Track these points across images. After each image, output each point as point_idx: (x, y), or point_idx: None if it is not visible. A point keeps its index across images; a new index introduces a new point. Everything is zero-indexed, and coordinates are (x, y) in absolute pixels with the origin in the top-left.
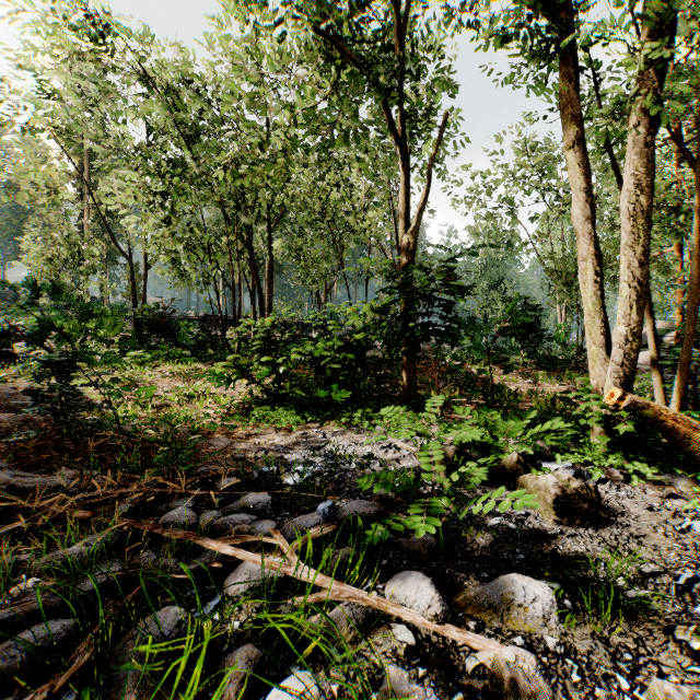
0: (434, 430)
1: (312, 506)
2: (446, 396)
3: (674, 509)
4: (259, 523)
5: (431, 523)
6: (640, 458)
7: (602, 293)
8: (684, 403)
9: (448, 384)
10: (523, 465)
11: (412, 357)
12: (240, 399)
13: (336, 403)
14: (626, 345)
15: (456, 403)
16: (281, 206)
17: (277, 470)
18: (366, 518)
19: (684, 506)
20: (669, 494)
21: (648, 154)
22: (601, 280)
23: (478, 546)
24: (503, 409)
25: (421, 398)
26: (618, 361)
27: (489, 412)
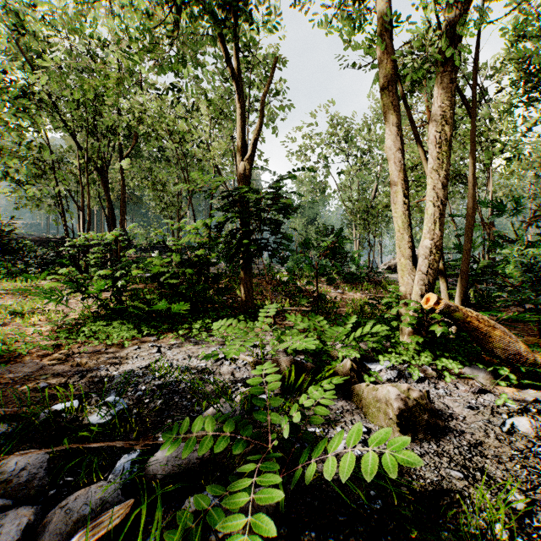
0: (269, 337)
1: (113, 459)
2: (278, 305)
3: (488, 404)
4: (1, 518)
5: (271, 524)
6: (445, 355)
7: (408, 213)
8: (464, 304)
9: (279, 295)
10: (356, 372)
11: (249, 271)
12: (77, 315)
13: (177, 314)
14: (430, 256)
15: (286, 310)
16: (126, 128)
17: (79, 405)
18: (184, 472)
19: (498, 402)
20: (481, 390)
21: (450, 89)
22: (407, 202)
23: (326, 494)
24: (325, 315)
25: (257, 308)
26: (424, 270)
27: (317, 319)
